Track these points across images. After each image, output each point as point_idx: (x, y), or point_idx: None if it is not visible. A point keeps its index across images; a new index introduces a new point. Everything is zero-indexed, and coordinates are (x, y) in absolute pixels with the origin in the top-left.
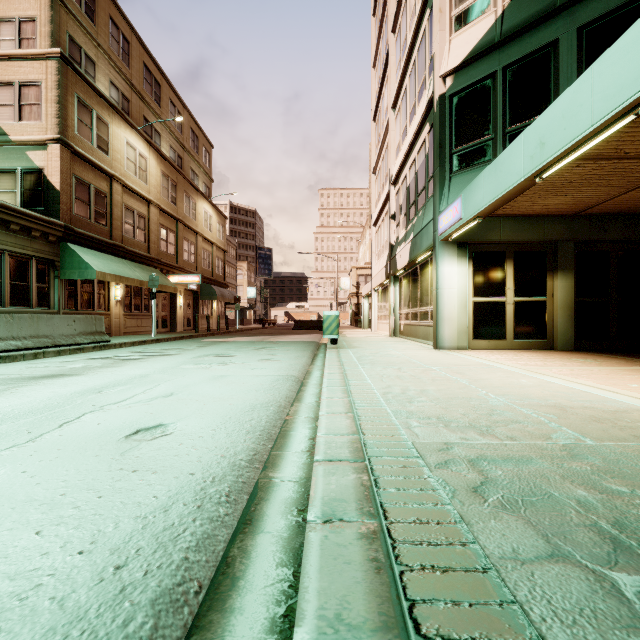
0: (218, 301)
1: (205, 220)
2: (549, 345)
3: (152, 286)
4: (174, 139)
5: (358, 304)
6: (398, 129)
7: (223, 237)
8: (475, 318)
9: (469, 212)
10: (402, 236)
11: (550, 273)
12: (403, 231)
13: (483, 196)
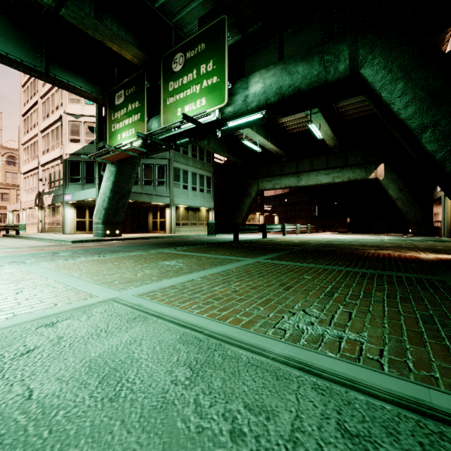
0: None
1: None
2: None
3: None
4: None
5: None
6: (44, 144)
7: None
8: (77, 225)
9: (74, 199)
10: (47, 191)
11: None
12: (48, 189)
13: (77, 197)
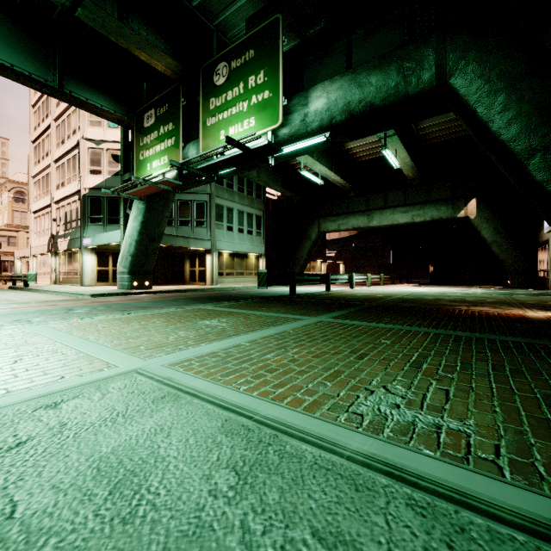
0: None
1: None
2: None
3: None
4: None
5: None
6: (59, 176)
7: None
8: (98, 275)
9: (94, 243)
10: (62, 234)
11: None
12: (63, 231)
13: (98, 241)
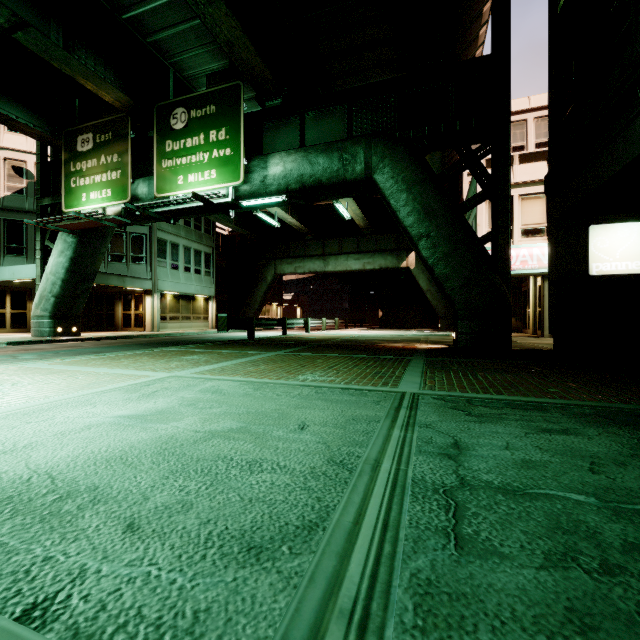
0: None
1: None
2: (29, 331)
3: None
4: None
5: None
6: None
7: None
8: None
9: None
10: None
11: (29, 301)
12: None
13: None
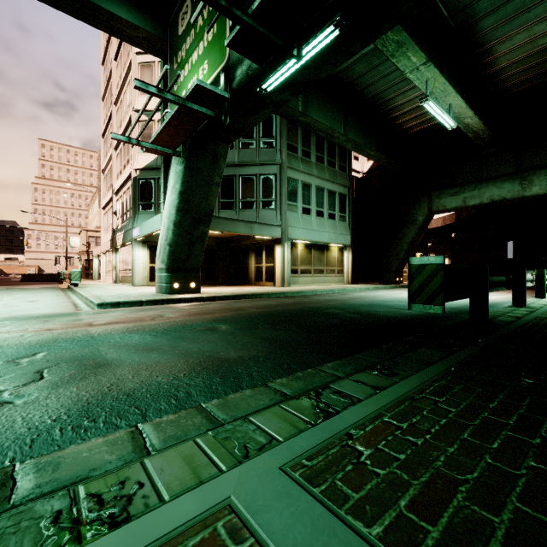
0: None
1: None
2: None
3: None
4: None
5: (89, 260)
6: (118, 164)
7: None
8: (150, 273)
9: (141, 234)
10: (120, 227)
11: None
12: (121, 225)
13: (144, 231)
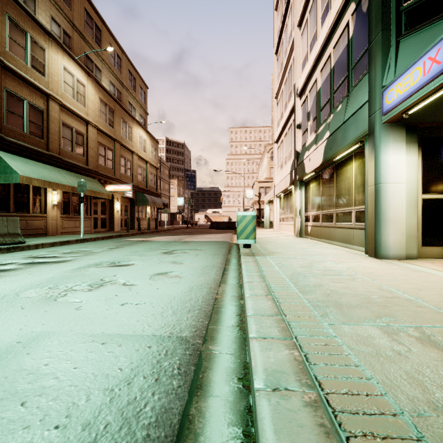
0: (151, 207)
1: (140, 143)
2: None
3: (80, 191)
4: (114, 76)
5: (259, 209)
6: (305, 42)
7: (155, 157)
8: (425, 219)
9: None
10: (311, 140)
11: None
12: (312, 135)
13: None
